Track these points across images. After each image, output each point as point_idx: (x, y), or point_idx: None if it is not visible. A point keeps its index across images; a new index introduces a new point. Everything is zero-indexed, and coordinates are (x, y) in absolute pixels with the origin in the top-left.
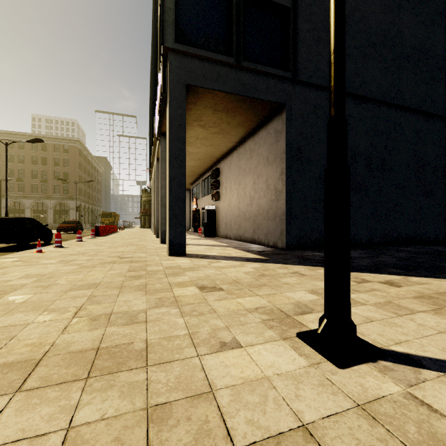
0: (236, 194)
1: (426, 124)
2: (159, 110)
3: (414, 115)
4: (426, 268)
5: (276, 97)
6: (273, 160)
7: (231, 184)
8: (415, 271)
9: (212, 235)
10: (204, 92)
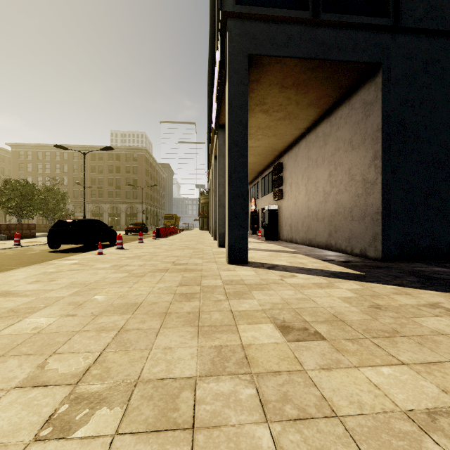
0: (304, 191)
1: None
2: (216, 95)
3: None
4: None
5: (367, 55)
6: (360, 142)
7: (298, 179)
8: None
9: (273, 239)
10: (270, 62)
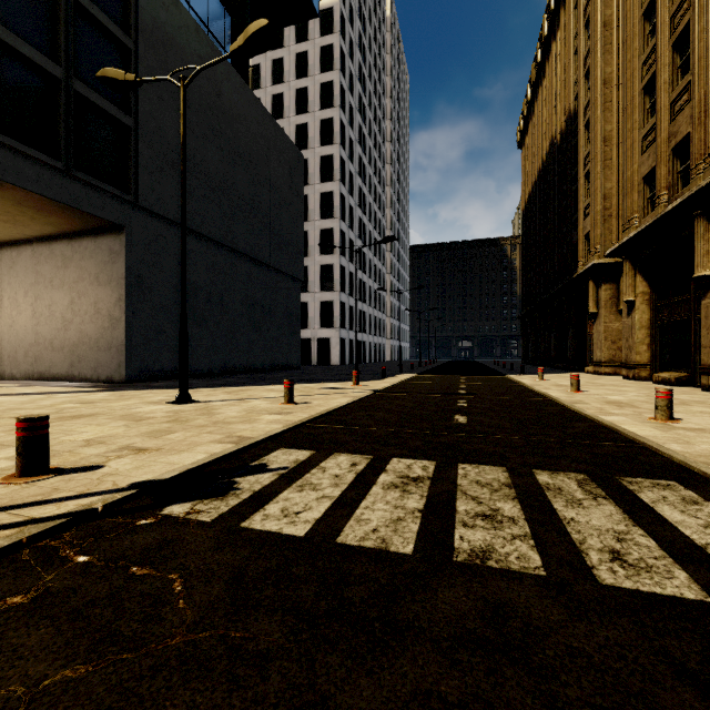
0: (30, 312)
1: (256, 269)
2: None
3: (247, 259)
4: (239, 384)
5: (114, 217)
6: (107, 282)
7: (17, 294)
8: (232, 385)
9: None
10: (14, 188)
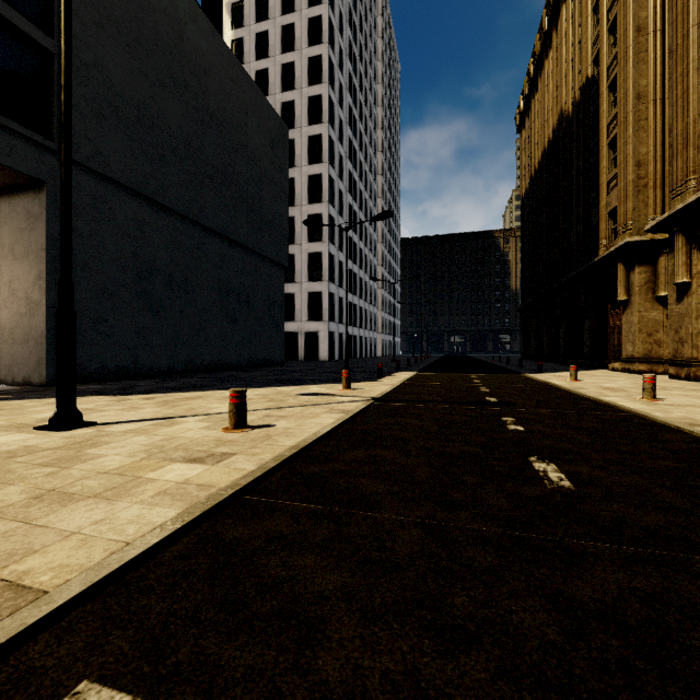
0: None
1: (230, 250)
2: None
3: (219, 238)
4: (195, 387)
5: (28, 167)
6: (24, 255)
7: None
8: (183, 390)
9: None
10: None
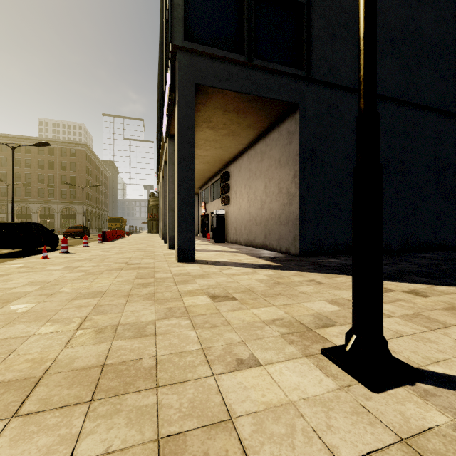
0: (246, 198)
1: (446, 124)
2: (167, 111)
3: (434, 114)
4: (451, 276)
5: (289, 96)
6: (286, 163)
7: (241, 188)
8: (440, 279)
9: (221, 241)
10: (214, 92)
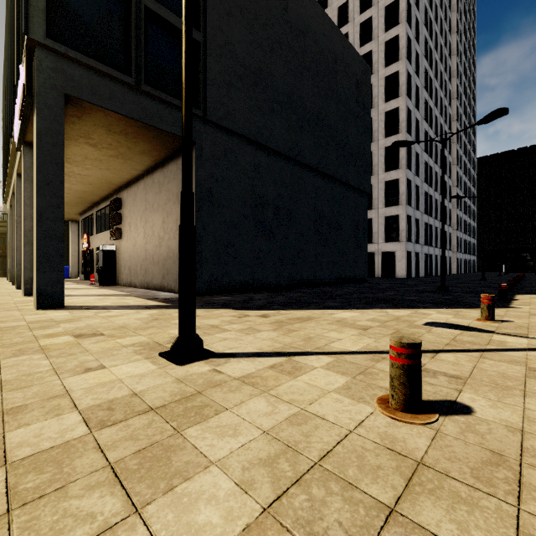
0: (143, 233)
1: (322, 182)
2: (21, 114)
3: (314, 173)
4: (300, 304)
5: None
6: None
7: (137, 220)
8: (291, 306)
9: (110, 284)
10: (92, 108)
